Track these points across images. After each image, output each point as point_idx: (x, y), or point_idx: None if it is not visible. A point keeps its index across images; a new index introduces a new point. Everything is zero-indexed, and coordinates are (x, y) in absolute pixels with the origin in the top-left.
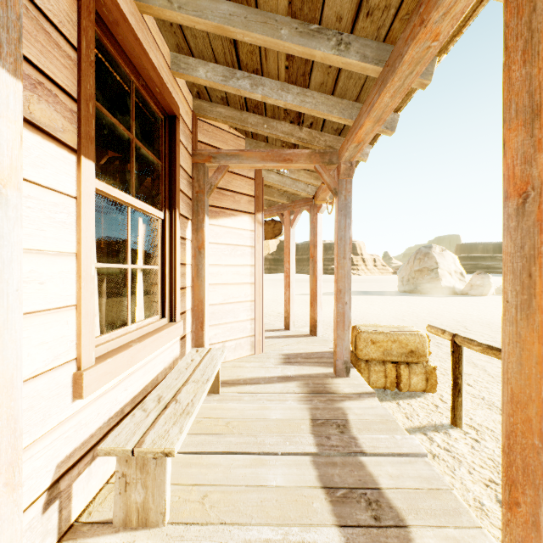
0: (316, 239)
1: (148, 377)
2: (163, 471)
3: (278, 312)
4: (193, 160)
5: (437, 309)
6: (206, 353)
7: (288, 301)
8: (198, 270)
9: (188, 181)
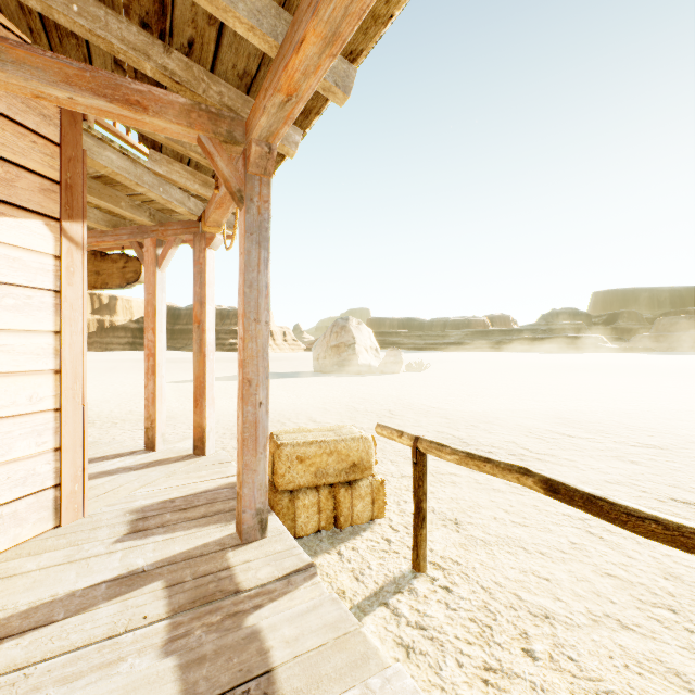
0: (204, 292)
1: None
2: None
3: (141, 414)
4: None
5: (358, 391)
6: None
7: (153, 399)
8: None
9: None
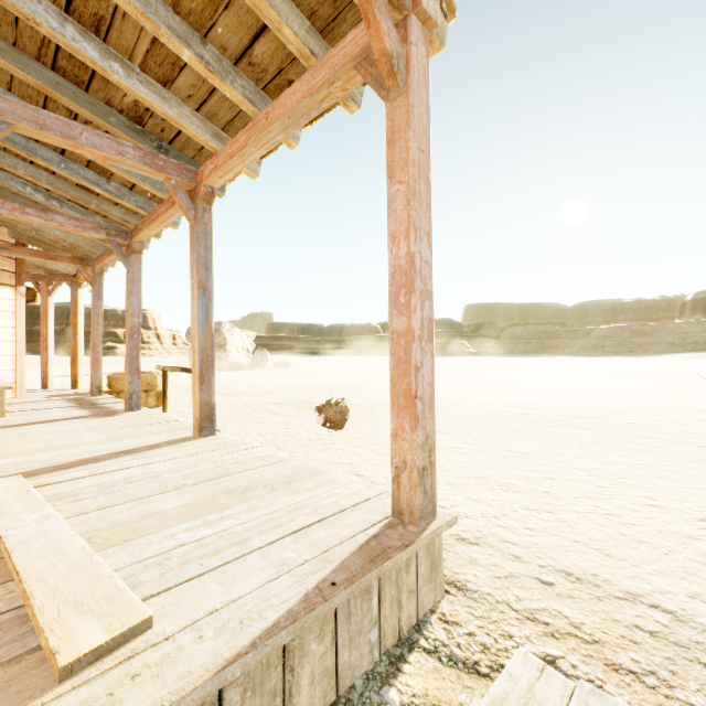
0: (77, 310)
1: None
2: (4, 398)
3: None
4: None
5: None
6: None
7: (47, 363)
8: None
9: None
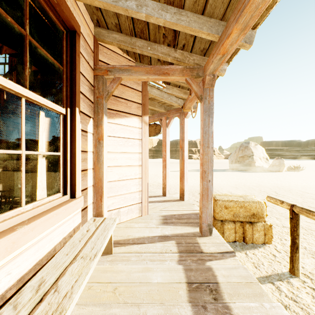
0: (183, 135)
1: (42, 252)
2: None
3: (158, 183)
4: (94, 73)
5: (255, 180)
6: (101, 222)
7: (165, 177)
8: (98, 156)
9: (90, 88)
